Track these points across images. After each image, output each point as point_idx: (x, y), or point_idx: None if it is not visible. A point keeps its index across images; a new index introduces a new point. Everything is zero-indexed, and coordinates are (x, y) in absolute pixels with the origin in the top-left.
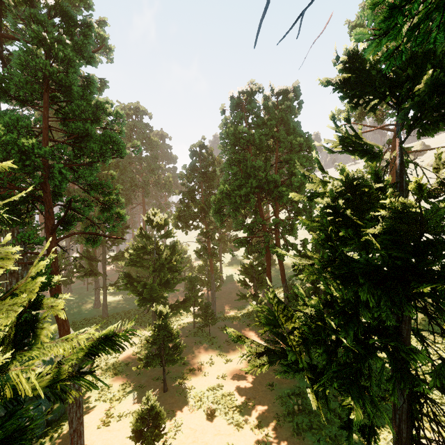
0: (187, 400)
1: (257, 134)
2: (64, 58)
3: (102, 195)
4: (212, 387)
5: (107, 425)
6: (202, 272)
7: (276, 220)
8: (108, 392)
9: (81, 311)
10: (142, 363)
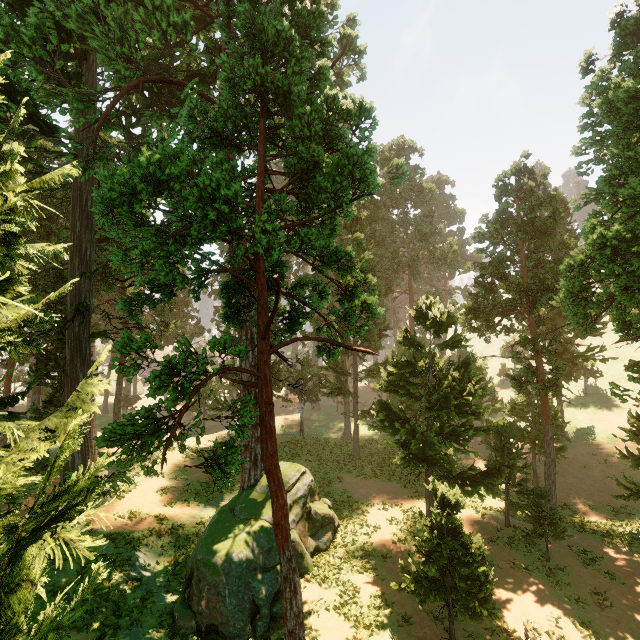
0: None
1: None
2: (278, 42)
3: (339, 272)
4: None
5: None
6: (520, 416)
7: None
8: (353, 601)
9: (327, 440)
10: (408, 583)
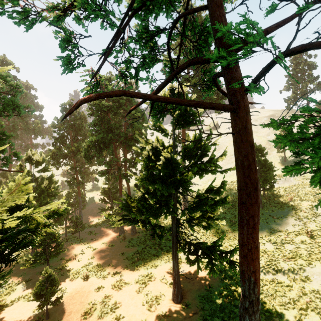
0: (68, 276)
1: (114, 107)
2: None
3: None
4: (85, 265)
5: (2, 310)
6: (70, 197)
7: (125, 159)
8: None
9: None
10: (29, 263)
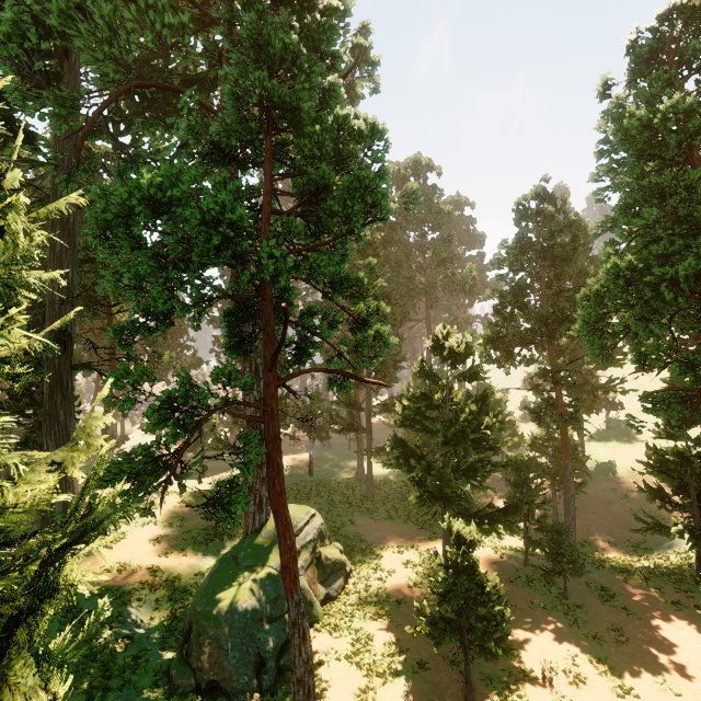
0: None
1: None
2: (286, 56)
3: (350, 300)
4: None
5: None
6: (541, 451)
7: None
8: (366, 650)
9: (339, 481)
10: (424, 626)
